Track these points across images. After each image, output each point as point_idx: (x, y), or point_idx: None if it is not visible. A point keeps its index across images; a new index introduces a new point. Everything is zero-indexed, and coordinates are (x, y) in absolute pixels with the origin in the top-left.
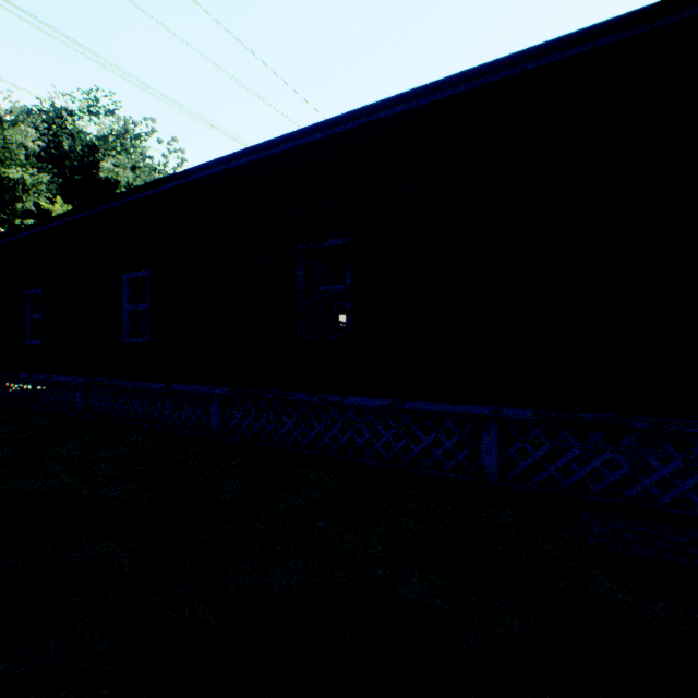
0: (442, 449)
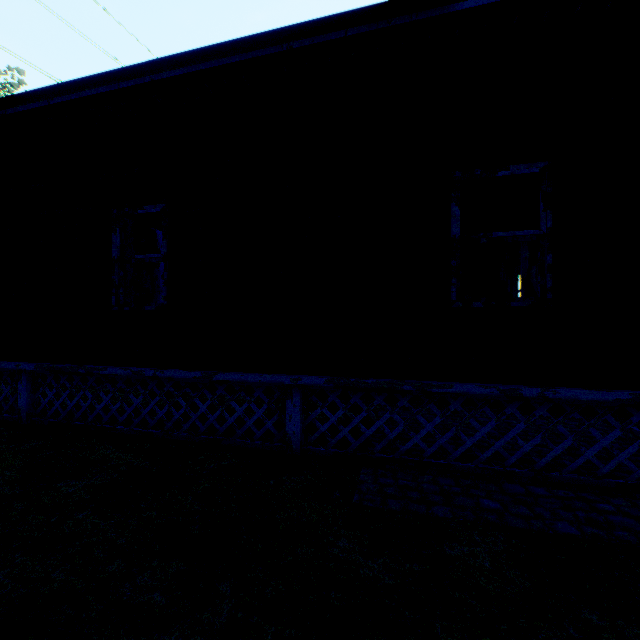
0: (253, 419)
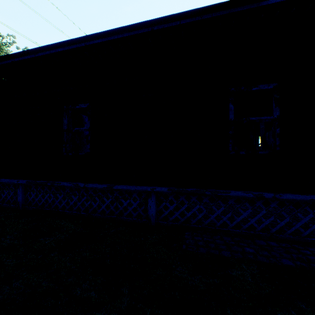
0: (132, 207)
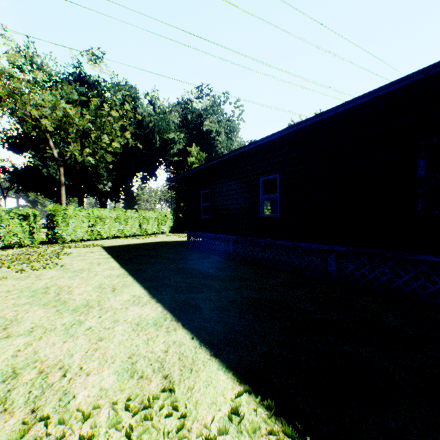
0: None
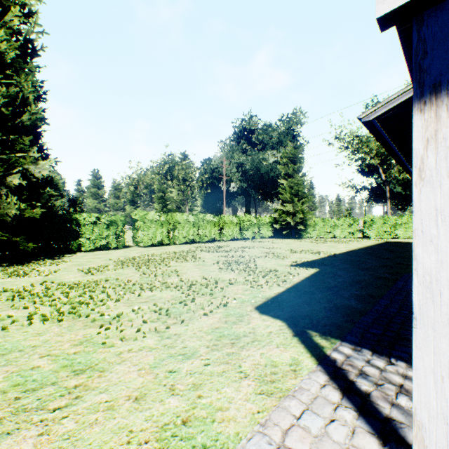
0: None
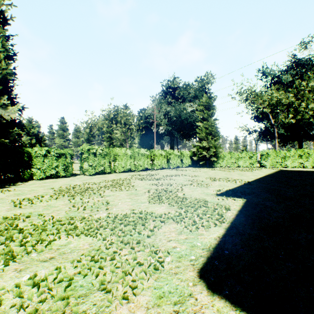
0: None
